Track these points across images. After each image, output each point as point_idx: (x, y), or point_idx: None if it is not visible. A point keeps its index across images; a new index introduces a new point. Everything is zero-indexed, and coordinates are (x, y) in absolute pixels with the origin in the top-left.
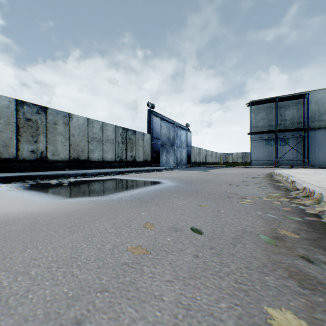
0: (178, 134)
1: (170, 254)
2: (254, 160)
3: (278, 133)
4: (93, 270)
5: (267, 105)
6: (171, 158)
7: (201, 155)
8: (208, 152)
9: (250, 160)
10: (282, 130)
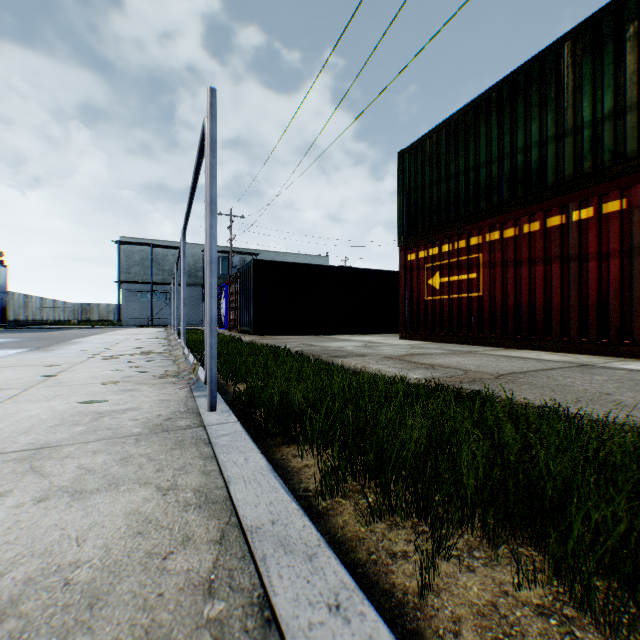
0: None
1: (42, 343)
2: (127, 318)
3: (157, 285)
4: (26, 344)
5: (143, 248)
6: None
7: (31, 307)
8: (47, 301)
9: (119, 318)
10: (159, 283)
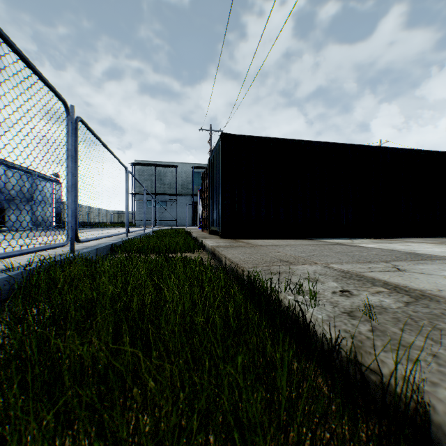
0: (39, 186)
1: None
2: (139, 220)
3: (160, 195)
4: None
5: (150, 168)
6: (27, 217)
7: (81, 213)
8: (93, 209)
9: (132, 220)
10: (160, 194)
